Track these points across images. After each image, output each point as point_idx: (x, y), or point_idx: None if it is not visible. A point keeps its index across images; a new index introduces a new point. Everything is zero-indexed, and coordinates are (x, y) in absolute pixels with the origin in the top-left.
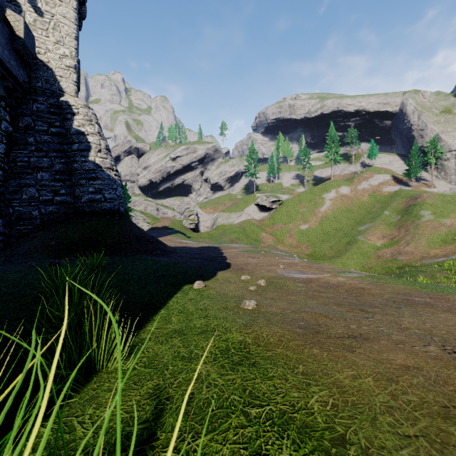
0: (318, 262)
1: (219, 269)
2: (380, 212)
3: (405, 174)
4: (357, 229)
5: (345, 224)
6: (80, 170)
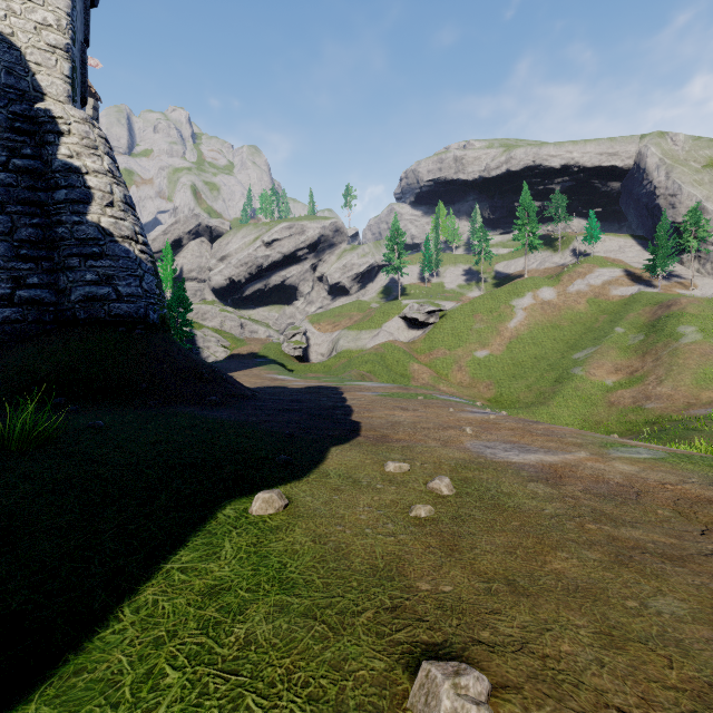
0: (508, 413)
1: (335, 440)
2: (608, 329)
3: (648, 266)
4: (571, 358)
5: (549, 348)
6: (70, 240)
